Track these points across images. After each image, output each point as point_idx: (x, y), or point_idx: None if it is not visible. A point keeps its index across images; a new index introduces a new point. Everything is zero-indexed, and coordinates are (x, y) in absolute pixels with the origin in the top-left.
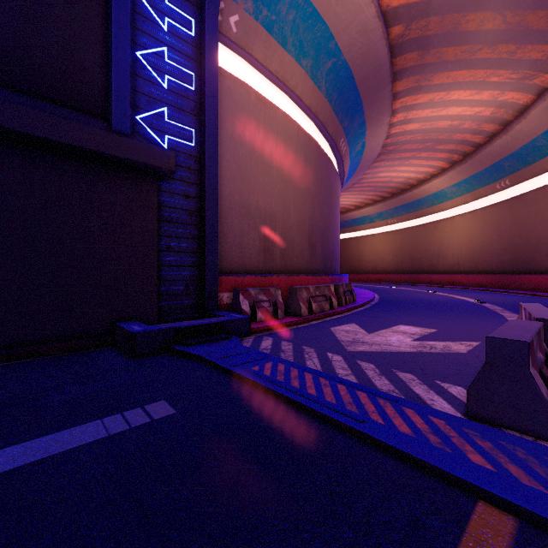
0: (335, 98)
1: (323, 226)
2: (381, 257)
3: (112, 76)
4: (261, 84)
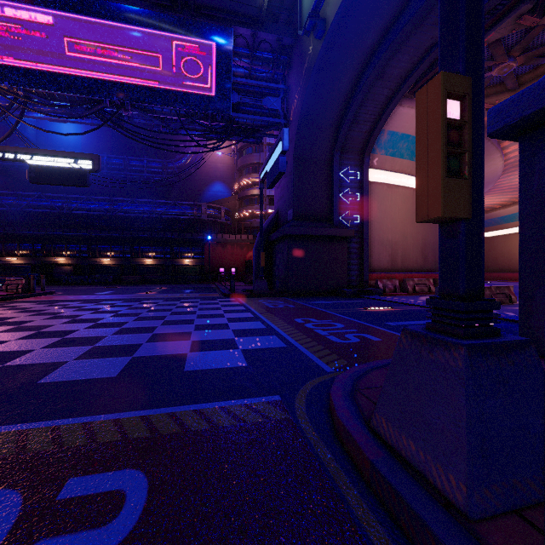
0: None
1: (435, 242)
2: None
3: (333, 208)
4: (390, 176)
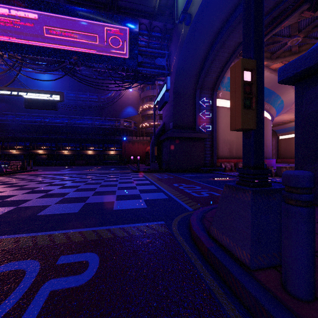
0: None
1: None
2: None
3: (196, 121)
4: (228, 103)
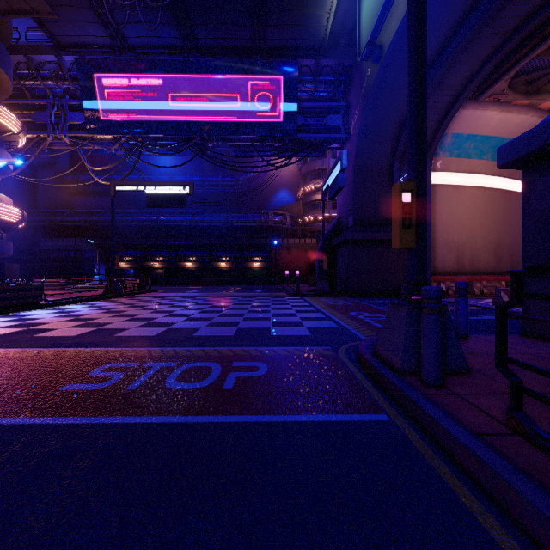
0: None
1: (511, 242)
2: None
3: None
4: (456, 177)
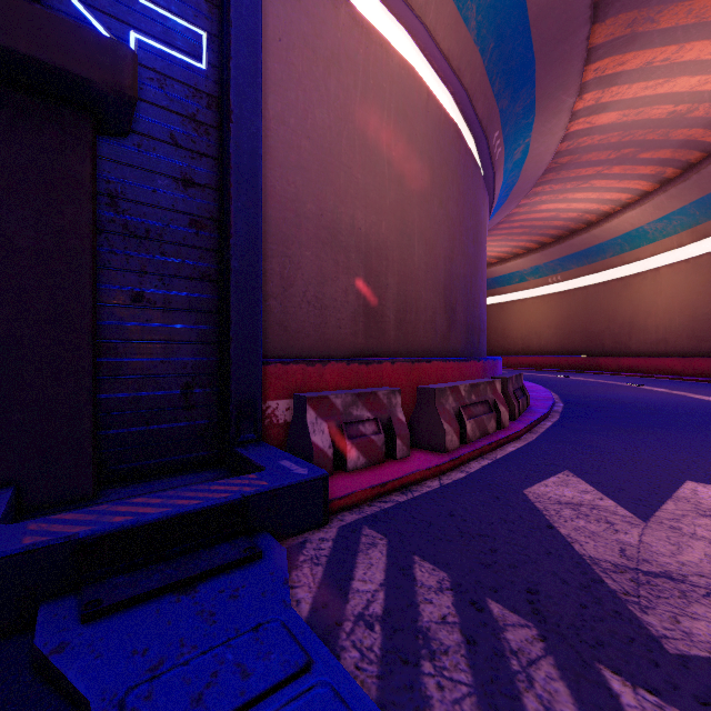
0: (491, 46)
1: (466, 275)
2: (537, 331)
3: None
4: None
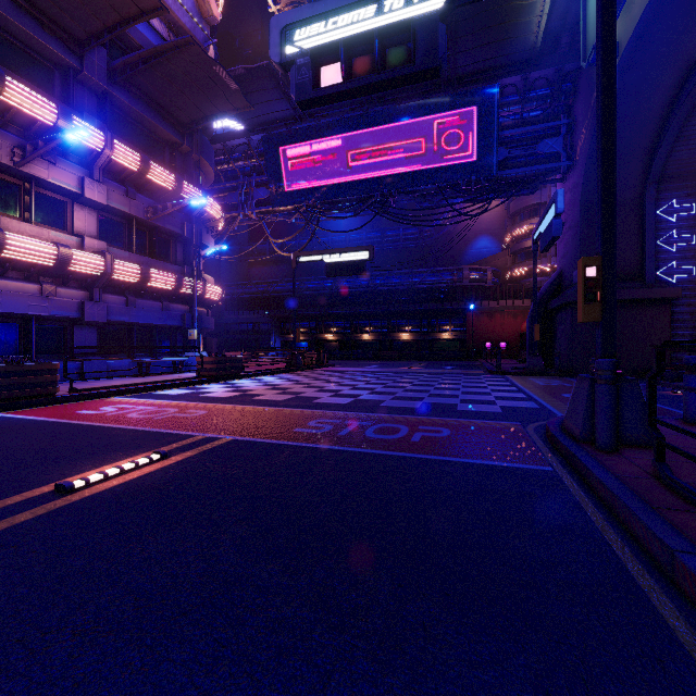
0: None
1: None
2: None
3: (645, 261)
4: None
